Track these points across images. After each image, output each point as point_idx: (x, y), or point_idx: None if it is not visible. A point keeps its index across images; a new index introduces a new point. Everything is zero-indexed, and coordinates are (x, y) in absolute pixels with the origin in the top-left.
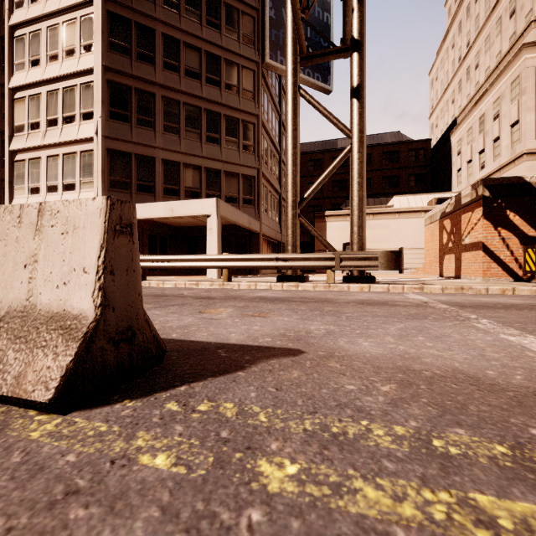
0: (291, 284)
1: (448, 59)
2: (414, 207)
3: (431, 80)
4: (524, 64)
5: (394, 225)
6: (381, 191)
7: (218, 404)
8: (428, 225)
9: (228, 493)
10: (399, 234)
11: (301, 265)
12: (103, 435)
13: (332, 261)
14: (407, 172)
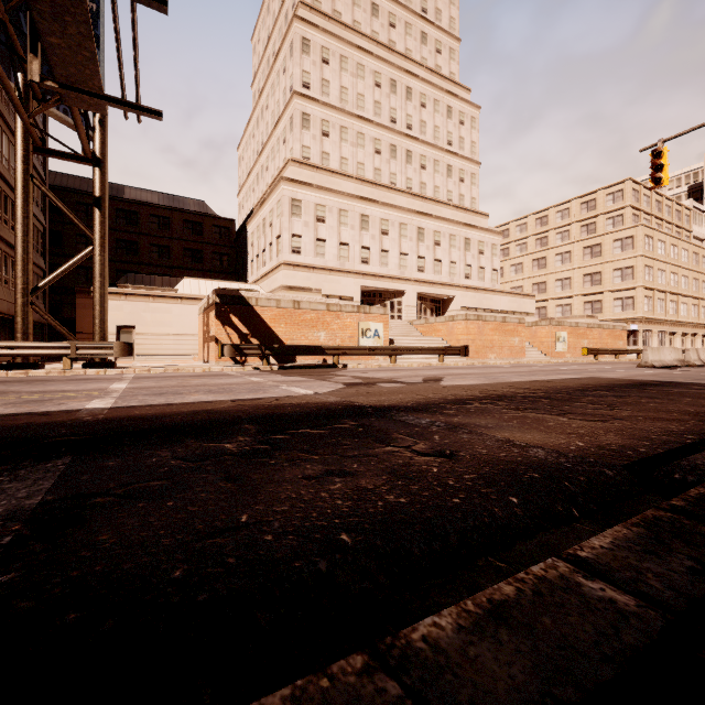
0: (20, 371)
1: (251, 145)
2: (197, 294)
3: (240, 157)
4: (283, 192)
5: (177, 311)
6: (183, 264)
7: None
8: (200, 315)
9: None
10: (183, 320)
11: (32, 354)
12: None
13: (68, 350)
14: (212, 249)
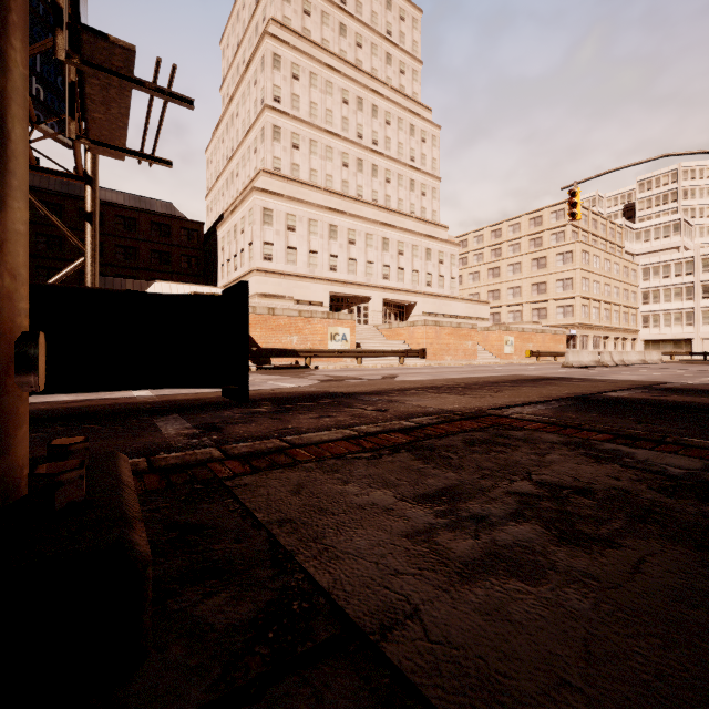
0: None
1: (220, 150)
2: None
3: (208, 160)
4: (255, 201)
5: None
6: (150, 266)
7: None
8: None
9: None
10: None
11: None
12: None
13: None
14: (180, 251)
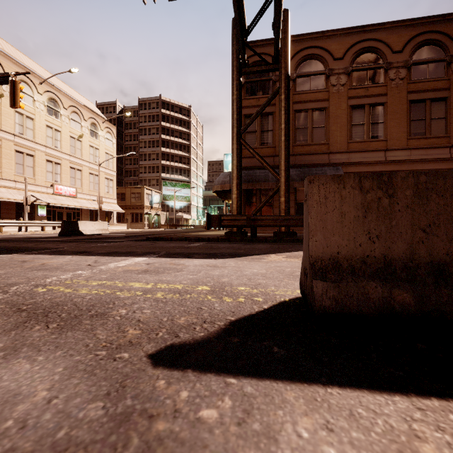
0: None
1: None
2: None
3: None
4: None
5: None
6: None
7: (235, 300)
8: None
9: (217, 285)
10: None
11: None
12: (272, 291)
13: None
14: None
